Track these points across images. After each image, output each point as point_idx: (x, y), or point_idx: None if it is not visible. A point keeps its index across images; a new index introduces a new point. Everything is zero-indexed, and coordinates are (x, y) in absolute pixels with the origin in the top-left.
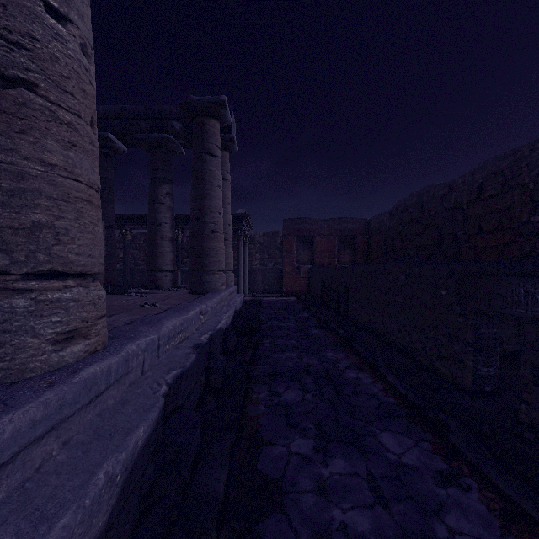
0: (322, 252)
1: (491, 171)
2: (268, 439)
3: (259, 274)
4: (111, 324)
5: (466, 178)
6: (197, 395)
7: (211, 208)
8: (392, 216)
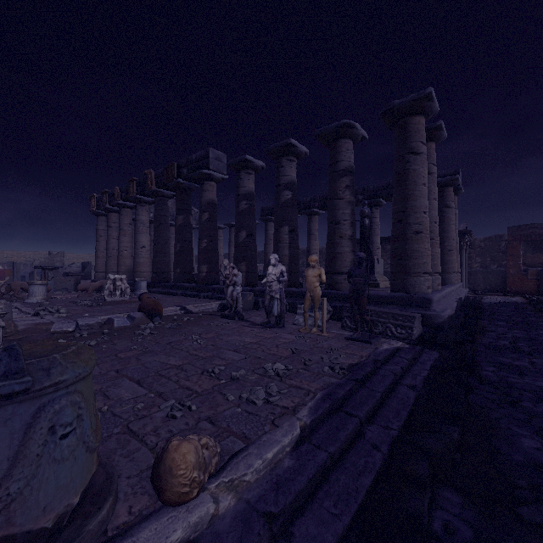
0: None
1: None
2: (488, 327)
3: (480, 275)
4: None
5: None
6: None
7: (448, 237)
8: None
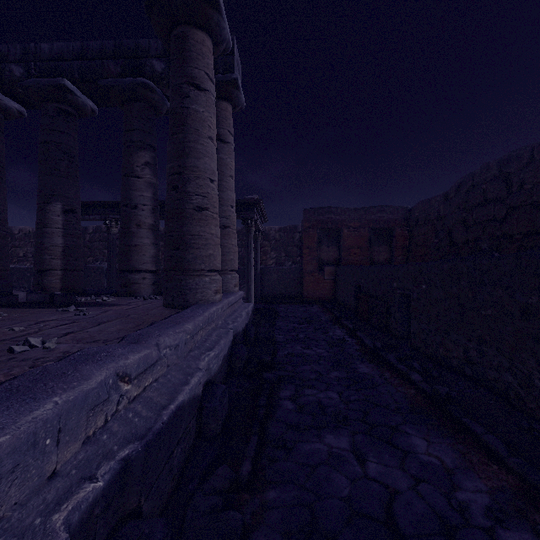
0: (351, 248)
1: None
2: None
3: (275, 275)
4: None
5: None
6: None
7: (197, 171)
8: (448, 199)
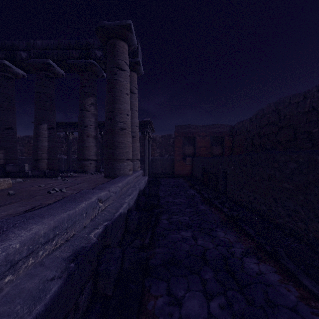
0: (201, 147)
1: None
2: None
3: (159, 162)
4: None
5: None
6: None
7: (121, 110)
8: (251, 121)
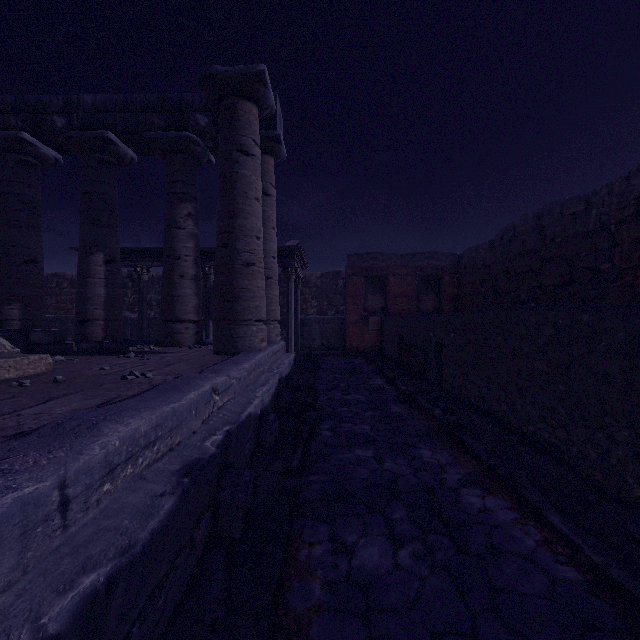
0: (397, 297)
1: None
2: None
3: (316, 325)
4: (21, 424)
5: (615, 186)
6: (183, 575)
7: (245, 230)
8: (493, 247)
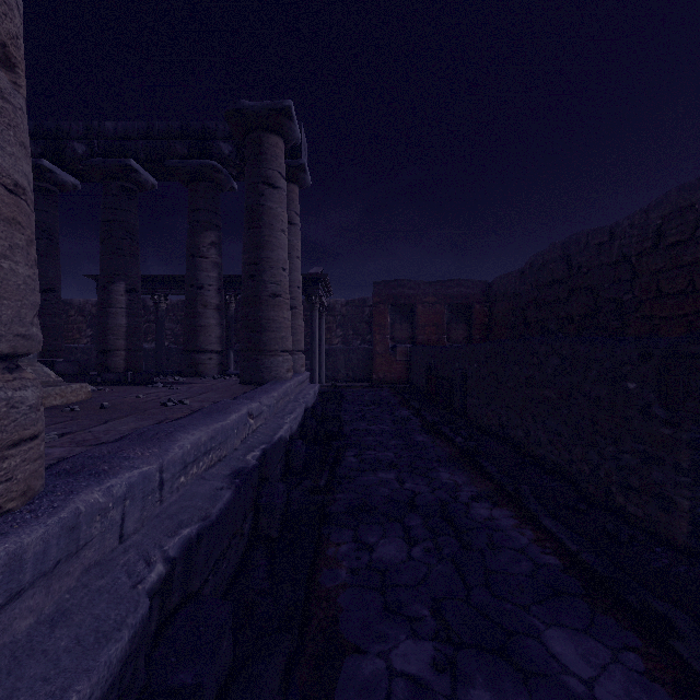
0: (426, 326)
1: (676, 207)
2: (352, 639)
3: (341, 356)
4: (98, 438)
5: (635, 218)
6: (236, 556)
7: (272, 262)
8: (523, 275)
